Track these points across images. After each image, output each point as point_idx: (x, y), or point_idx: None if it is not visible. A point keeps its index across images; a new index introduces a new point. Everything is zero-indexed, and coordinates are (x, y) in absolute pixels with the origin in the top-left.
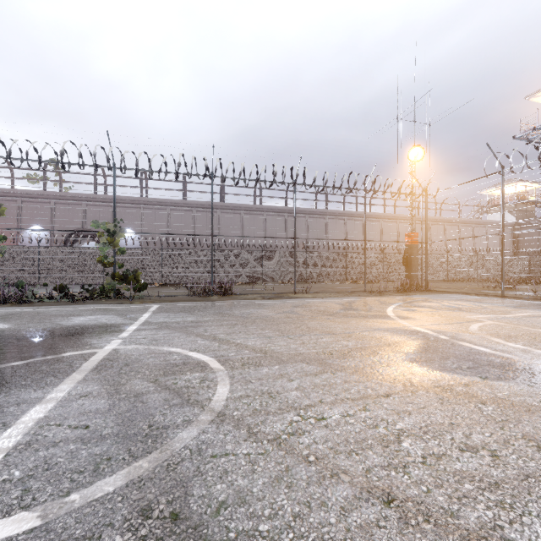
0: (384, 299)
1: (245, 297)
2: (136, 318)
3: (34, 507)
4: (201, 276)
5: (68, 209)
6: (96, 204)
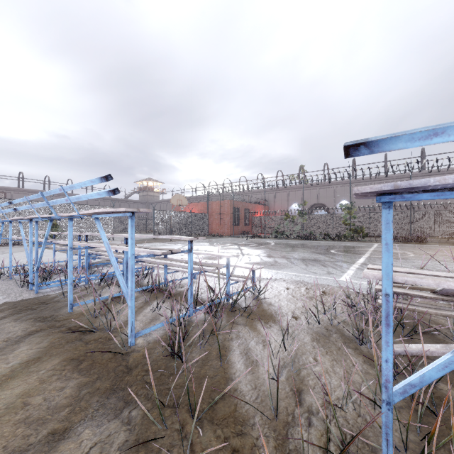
0: None
1: (437, 244)
2: (371, 246)
3: (380, 256)
4: (401, 231)
5: (309, 192)
6: (324, 187)
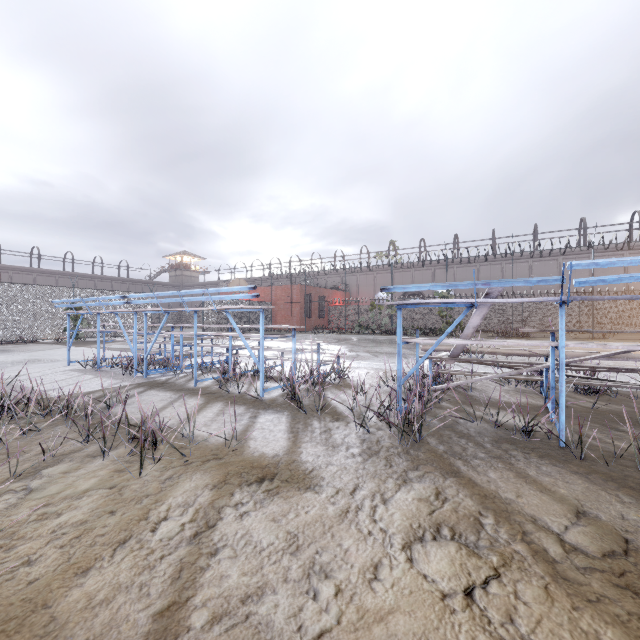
0: None
1: (539, 339)
2: None
3: None
4: (508, 325)
5: (402, 275)
6: (420, 269)
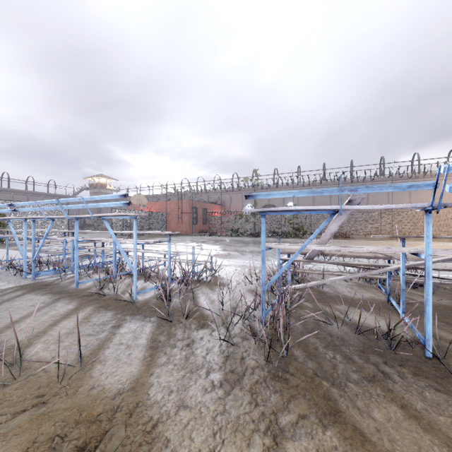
0: (450, 243)
1: (357, 239)
2: None
3: None
4: None
5: None
6: (275, 190)
